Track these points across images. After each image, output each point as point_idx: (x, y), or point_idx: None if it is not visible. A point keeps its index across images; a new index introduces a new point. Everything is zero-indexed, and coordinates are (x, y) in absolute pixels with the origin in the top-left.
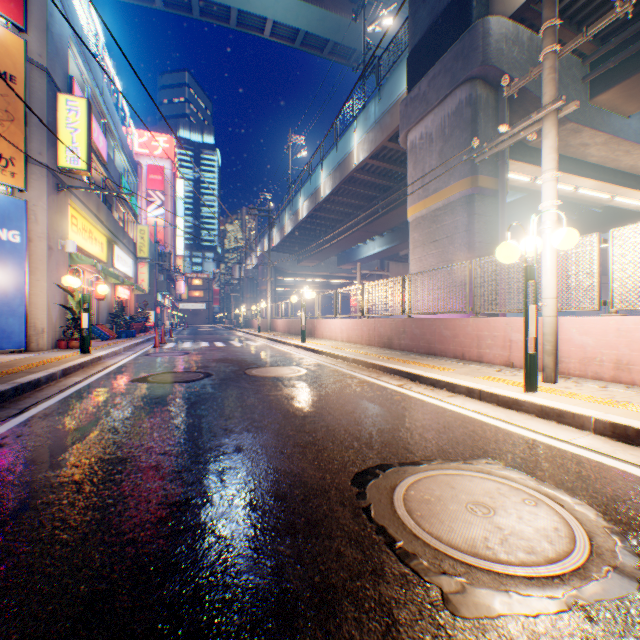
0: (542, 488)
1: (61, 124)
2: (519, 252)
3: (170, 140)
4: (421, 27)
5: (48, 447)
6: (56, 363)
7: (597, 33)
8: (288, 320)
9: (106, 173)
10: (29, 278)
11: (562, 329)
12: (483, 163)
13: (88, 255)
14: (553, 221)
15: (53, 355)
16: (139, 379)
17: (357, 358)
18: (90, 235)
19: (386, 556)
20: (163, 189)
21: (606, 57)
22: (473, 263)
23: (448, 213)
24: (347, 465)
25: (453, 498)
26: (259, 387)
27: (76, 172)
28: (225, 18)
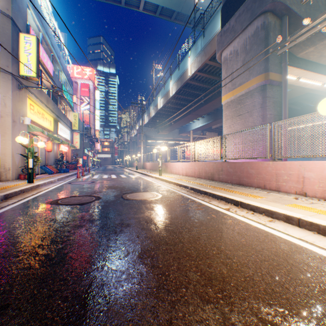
0: None
1: (21, 50)
2: None
3: (92, 70)
4: None
5: None
6: (5, 190)
7: None
8: (152, 163)
9: (52, 82)
10: (0, 138)
11: None
12: (272, 64)
13: (42, 127)
14: None
15: (11, 184)
16: (52, 201)
17: (194, 187)
18: (42, 116)
19: None
20: (88, 95)
21: None
22: (273, 125)
23: (248, 97)
24: None
25: None
26: (128, 209)
27: (30, 78)
28: (118, 1)
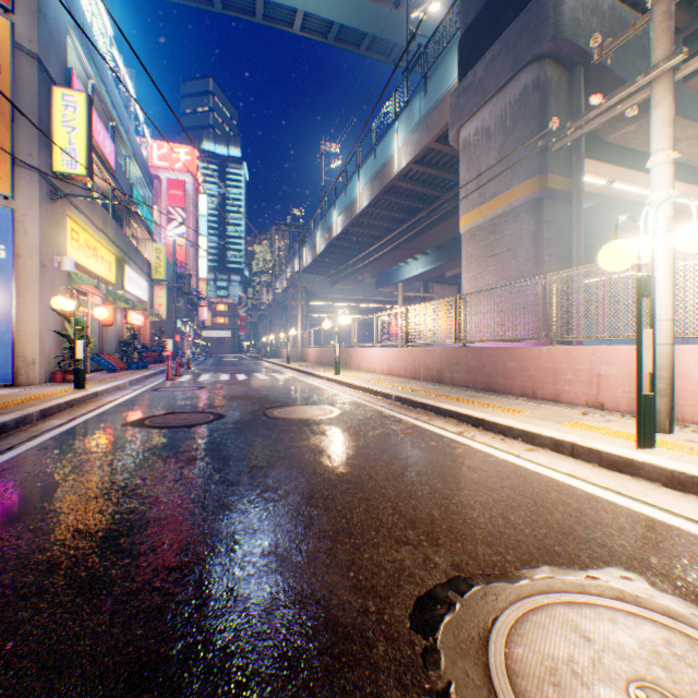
0: None
1: (56, 122)
2: (633, 255)
3: (192, 152)
4: (476, 2)
5: None
6: (38, 401)
7: (693, 0)
8: (320, 349)
9: (114, 183)
10: (17, 300)
11: (674, 361)
12: (554, 159)
13: (93, 275)
14: (668, 217)
15: (41, 390)
16: (133, 422)
17: (402, 395)
18: (95, 252)
19: None
20: (184, 205)
21: None
22: (548, 278)
23: (510, 221)
24: (401, 580)
25: (597, 669)
26: (279, 434)
27: (74, 178)
28: (250, 11)
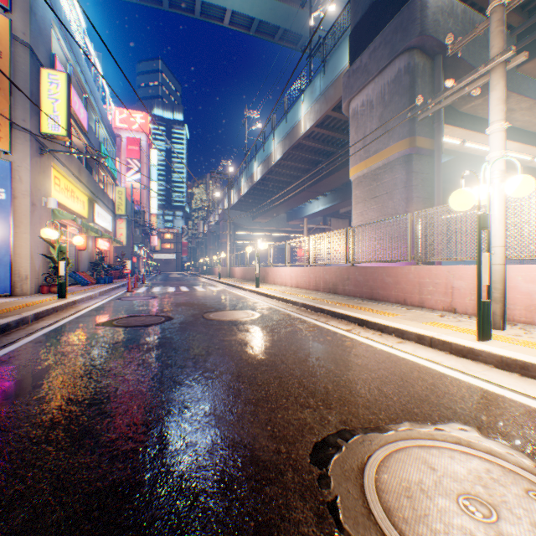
0: None
1: (44, 95)
2: (474, 199)
3: (145, 116)
4: (362, 6)
5: None
6: (31, 307)
7: (525, 6)
8: (244, 268)
9: (87, 141)
10: (14, 231)
11: (507, 277)
12: (420, 125)
13: (71, 212)
14: (501, 171)
15: (33, 299)
16: (104, 323)
17: (306, 303)
18: (72, 194)
19: None
20: (139, 158)
21: (533, 28)
22: (415, 215)
23: (387, 171)
24: (304, 432)
25: (438, 487)
26: (215, 331)
27: (57, 138)
28: (190, 9)
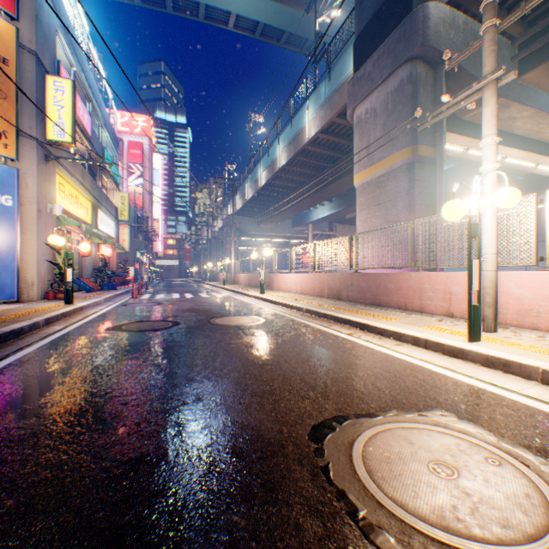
0: (502, 444)
1: (49, 102)
2: (464, 210)
3: (148, 120)
4: (366, 15)
5: (16, 396)
6: (41, 313)
7: (525, 17)
8: (249, 274)
9: (90, 146)
10: (20, 237)
11: (500, 283)
12: (423, 134)
13: (75, 218)
14: (493, 182)
15: (40, 305)
16: (114, 327)
17: (310, 308)
18: (76, 200)
19: (349, 530)
20: (142, 162)
21: (533, 39)
22: (415, 223)
23: (391, 179)
24: (304, 417)
25: (413, 456)
26: (221, 335)
27: (62, 144)
28: (194, 13)
